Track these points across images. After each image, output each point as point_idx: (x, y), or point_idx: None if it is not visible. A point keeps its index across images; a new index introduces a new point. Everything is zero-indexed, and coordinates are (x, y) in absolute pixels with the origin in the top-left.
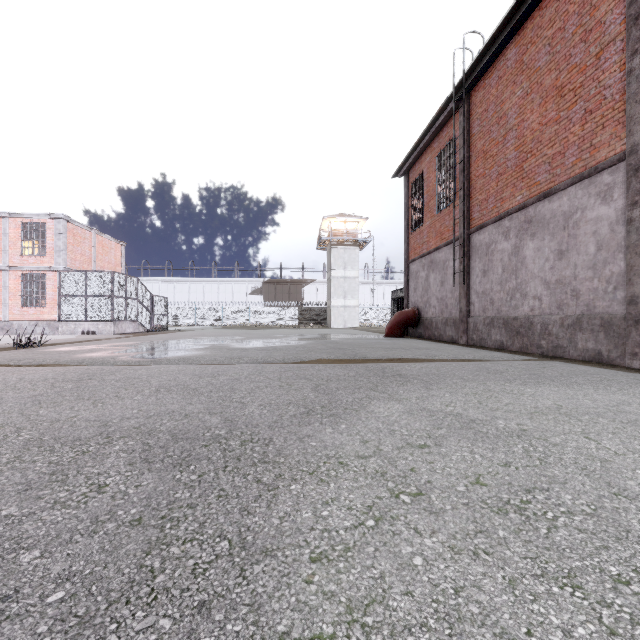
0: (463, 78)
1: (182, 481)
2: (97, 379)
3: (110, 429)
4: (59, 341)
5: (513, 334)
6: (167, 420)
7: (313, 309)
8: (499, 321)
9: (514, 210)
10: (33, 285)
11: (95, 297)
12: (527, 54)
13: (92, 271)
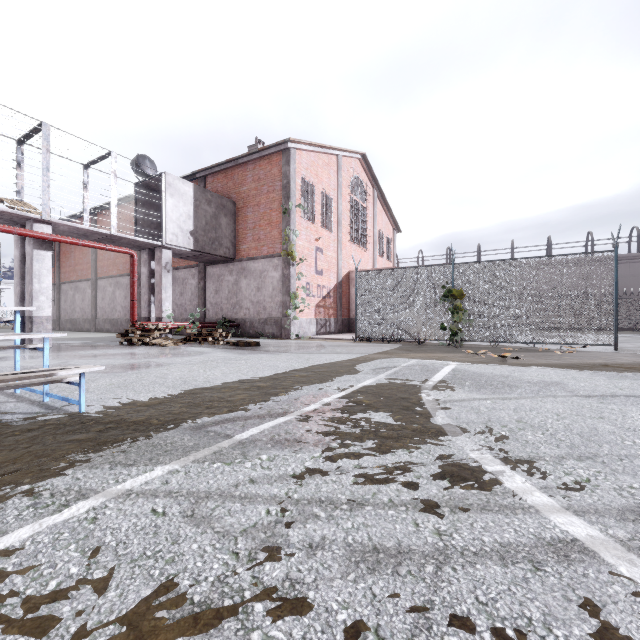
0: None
1: None
2: None
3: None
4: None
5: (73, 325)
6: None
7: None
8: (69, 320)
9: (73, 281)
10: None
11: None
12: None
13: None
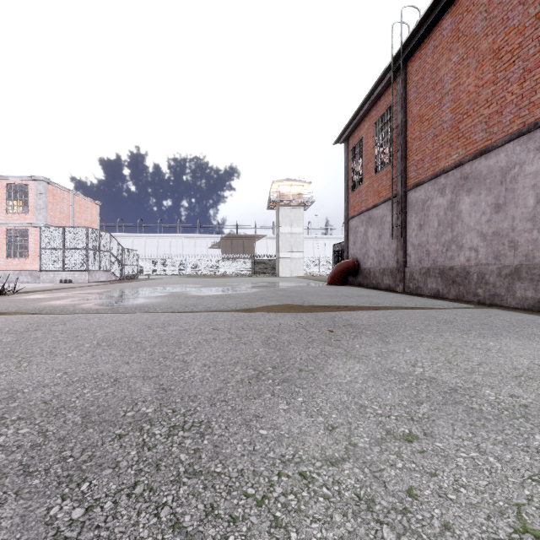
0: (401, 48)
1: (55, 524)
2: (43, 330)
3: (12, 404)
4: (35, 289)
5: (449, 283)
6: (89, 389)
7: (264, 260)
8: (435, 271)
9: (450, 168)
10: (17, 239)
11: (72, 250)
12: (463, 22)
13: (69, 227)
